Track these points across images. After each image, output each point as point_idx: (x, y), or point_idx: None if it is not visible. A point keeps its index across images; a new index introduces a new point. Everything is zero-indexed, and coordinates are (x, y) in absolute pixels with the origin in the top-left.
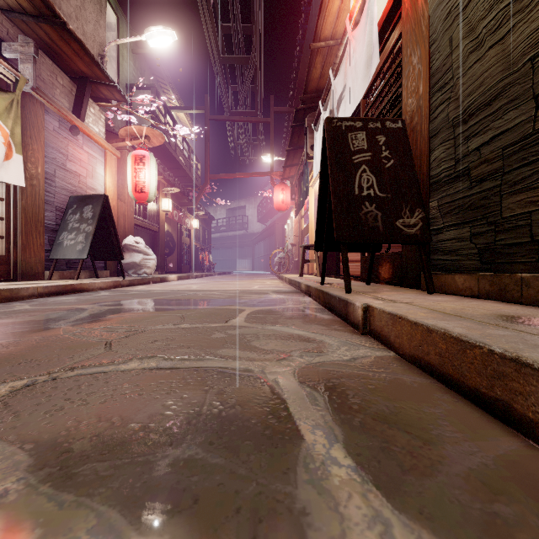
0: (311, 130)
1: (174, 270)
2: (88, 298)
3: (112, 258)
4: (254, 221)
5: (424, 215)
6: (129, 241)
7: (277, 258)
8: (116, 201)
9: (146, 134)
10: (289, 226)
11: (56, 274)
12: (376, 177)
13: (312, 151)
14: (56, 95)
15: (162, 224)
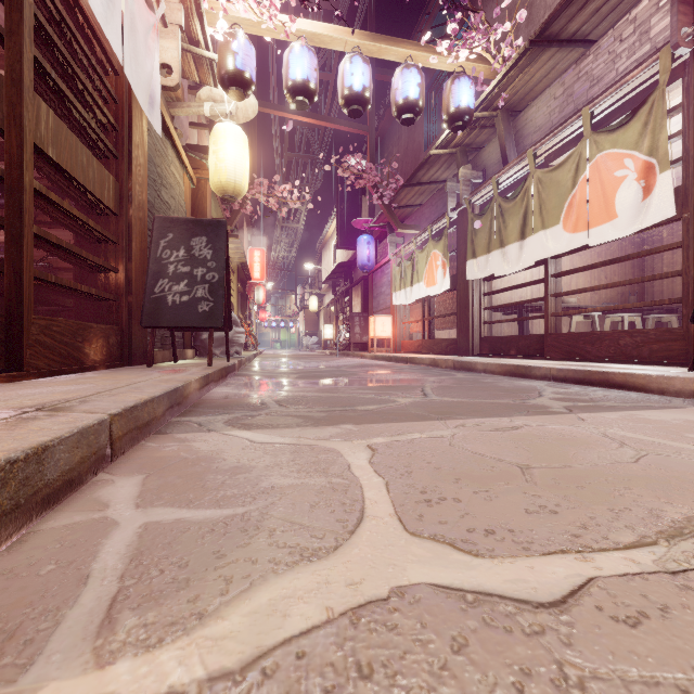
0: None
1: None
2: (500, 383)
3: None
4: None
5: None
6: None
7: None
8: None
9: None
10: None
11: None
12: None
13: None
14: None
15: None
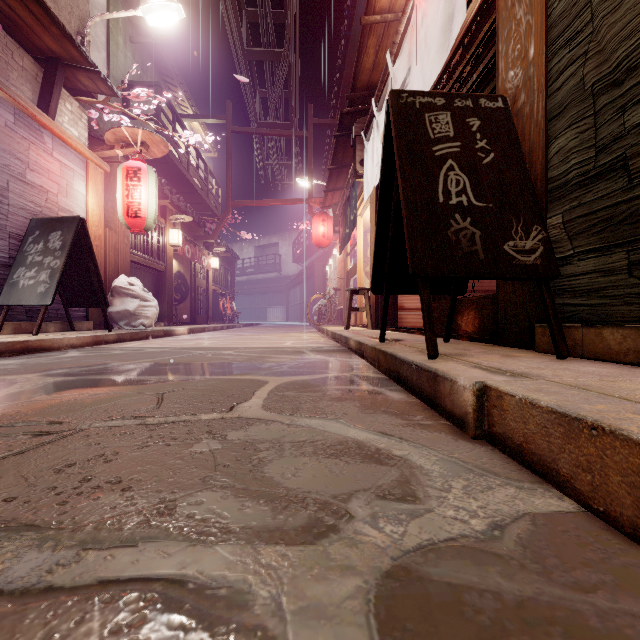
0: (360, 141)
1: (188, 321)
2: (40, 362)
3: (93, 304)
4: (289, 262)
5: (546, 235)
6: (120, 282)
7: (316, 306)
8: (103, 229)
9: (143, 140)
10: (331, 266)
11: (8, 327)
12: (469, 177)
13: (362, 167)
14: (12, 79)
15: (170, 262)
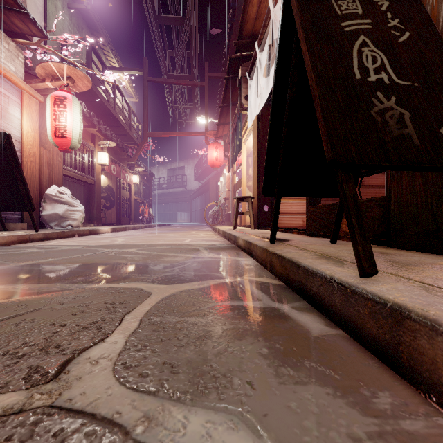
0: (245, 80)
1: (115, 222)
2: None
3: (21, 208)
4: (192, 180)
5: None
6: (51, 191)
7: (211, 211)
8: (38, 148)
9: (69, 75)
10: (222, 182)
11: None
12: (386, 54)
13: (247, 101)
14: None
15: (99, 177)
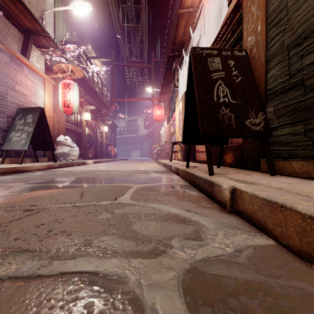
0: (177, 69)
1: (93, 157)
2: (23, 177)
3: (47, 149)
4: (142, 128)
5: (265, 116)
6: (60, 138)
7: (156, 150)
8: (52, 113)
9: (72, 69)
10: (163, 130)
11: (6, 160)
12: (229, 89)
13: (178, 82)
14: (9, 41)
15: (84, 128)
